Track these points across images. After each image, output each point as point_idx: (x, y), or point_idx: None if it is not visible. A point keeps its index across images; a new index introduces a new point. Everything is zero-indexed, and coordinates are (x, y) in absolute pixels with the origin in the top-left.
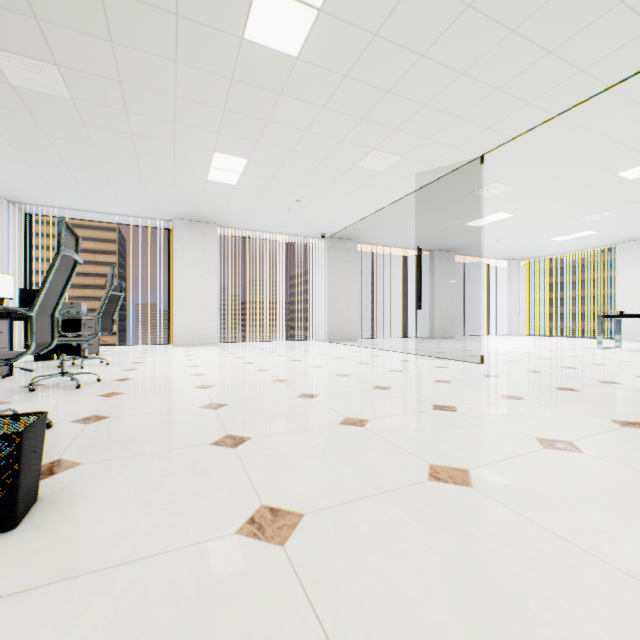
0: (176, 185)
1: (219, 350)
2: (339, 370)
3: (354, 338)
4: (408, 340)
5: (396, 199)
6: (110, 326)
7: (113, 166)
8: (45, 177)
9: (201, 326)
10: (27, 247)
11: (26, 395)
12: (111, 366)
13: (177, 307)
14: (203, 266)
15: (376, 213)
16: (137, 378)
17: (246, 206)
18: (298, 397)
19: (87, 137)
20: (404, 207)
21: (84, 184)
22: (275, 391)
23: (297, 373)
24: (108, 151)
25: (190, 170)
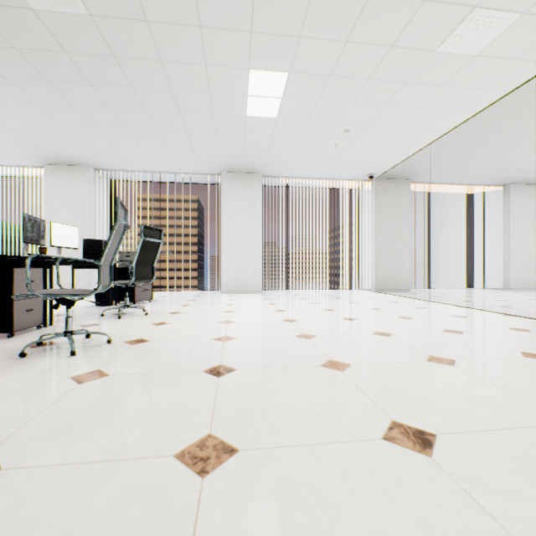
0: (217, 129)
1: (261, 299)
2: (424, 345)
3: (406, 288)
4: (476, 292)
5: (482, 107)
6: (149, 274)
7: (156, 113)
8: (109, 138)
9: (246, 274)
10: (112, 208)
11: (6, 364)
12: (147, 317)
13: (224, 256)
14: (248, 216)
15: (445, 136)
16: (152, 340)
17: (288, 147)
18: (388, 440)
19: (123, 76)
20: (490, 120)
21: (140, 141)
22: (332, 402)
23: (358, 347)
24: (147, 93)
25: (227, 104)
